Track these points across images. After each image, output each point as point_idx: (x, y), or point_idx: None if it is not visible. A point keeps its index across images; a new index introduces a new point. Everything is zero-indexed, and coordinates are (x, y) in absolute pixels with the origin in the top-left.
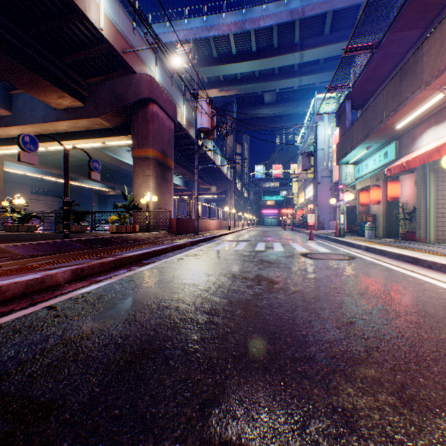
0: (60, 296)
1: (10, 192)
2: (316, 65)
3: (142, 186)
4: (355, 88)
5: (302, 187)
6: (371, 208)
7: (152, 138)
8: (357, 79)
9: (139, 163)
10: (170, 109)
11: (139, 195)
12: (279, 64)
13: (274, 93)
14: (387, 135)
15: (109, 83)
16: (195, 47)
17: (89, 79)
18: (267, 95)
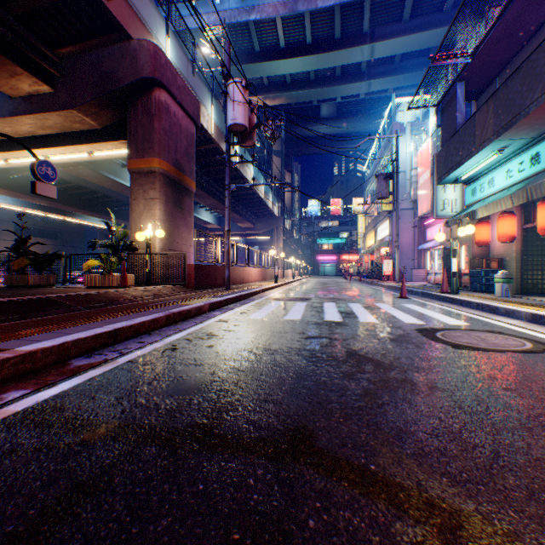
0: None
1: None
2: (389, 65)
3: (143, 215)
4: (476, 58)
5: (372, 224)
6: (493, 248)
7: (158, 141)
8: (484, 38)
9: (139, 180)
10: (189, 102)
11: (139, 229)
12: (341, 61)
13: (334, 104)
14: None
15: (92, 56)
16: (230, 37)
17: (60, 49)
18: (325, 107)
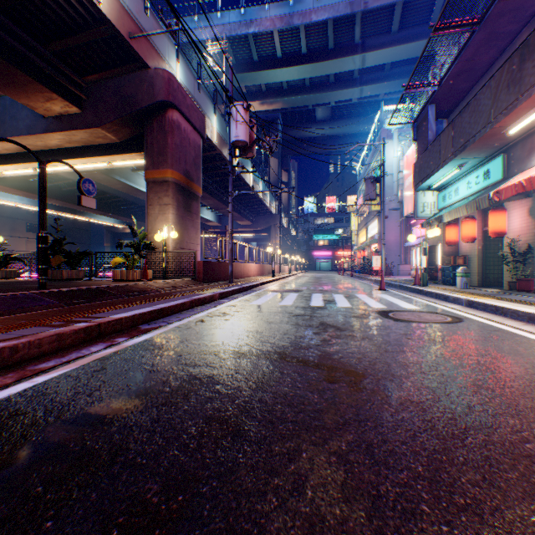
0: None
1: (1, 229)
2: (380, 72)
3: (158, 218)
4: (442, 87)
5: (364, 222)
6: (461, 247)
7: (171, 155)
8: (446, 73)
9: (155, 188)
10: (196, 118)
11: (155, 230)
12: (335, 70)
13: (329, 108)
14: (491, 146)
15: (114, 82)
16: (230, 48)
17: (87, 77)
18: (320, 110)
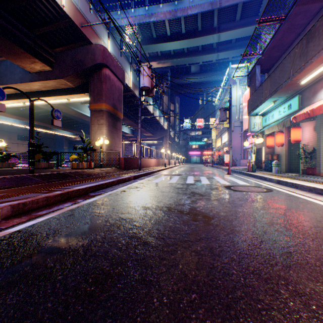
0: None
1: (2, 138)
2: (229, 44)
3: (97, 132)
4: (264, 55)
5: (219, 134)
6: (275, 149)
7: (105, 95)
8: (266, 47)
9: (95, 114)
10: (119, 73)
11: (95, 139)
12: (202, 43)
13: (198, 65)
14: (291, 90)
15: (71, 52)
16: (139, 30)
17: (56, 49)
18: (193, 67)
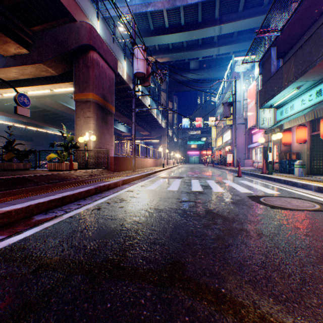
0: None
1: None
2: (230, 38)
3: (83, 127)
4: (283, 32)
5: (220, 133)
6: (293, 147)
7: (92, 82)
8: (288, 20)
9: (81, 106)
10: (110, 59)
11: (81, 135)
12: (202, 36)
13: (198, 61)
14: None
15: (52, 31)
16: (136, 21)
17: (33, 27)
18: (192, 63)
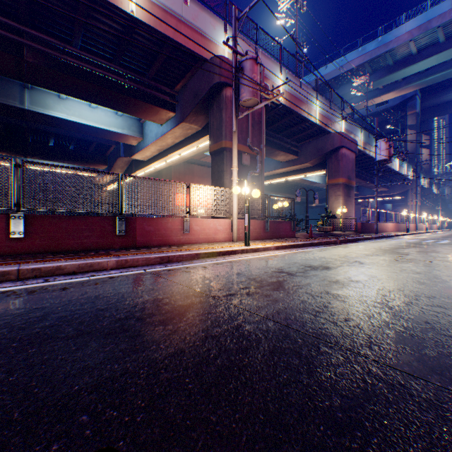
0: (342, 244)
1: None
2: None
3: (333, 202)
4: None
5: None
6: None
7: (340, 171)
8: None
9: (331, 188)
10: (352, 145)
11: (331, 208)
12: None
13: None
14: None
15: (313, 142)
16: (368, 67)
17: (301, 143)
18: None
